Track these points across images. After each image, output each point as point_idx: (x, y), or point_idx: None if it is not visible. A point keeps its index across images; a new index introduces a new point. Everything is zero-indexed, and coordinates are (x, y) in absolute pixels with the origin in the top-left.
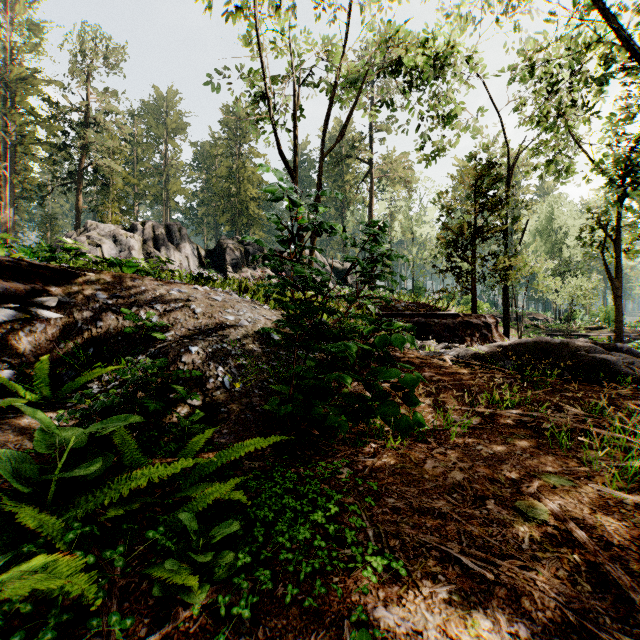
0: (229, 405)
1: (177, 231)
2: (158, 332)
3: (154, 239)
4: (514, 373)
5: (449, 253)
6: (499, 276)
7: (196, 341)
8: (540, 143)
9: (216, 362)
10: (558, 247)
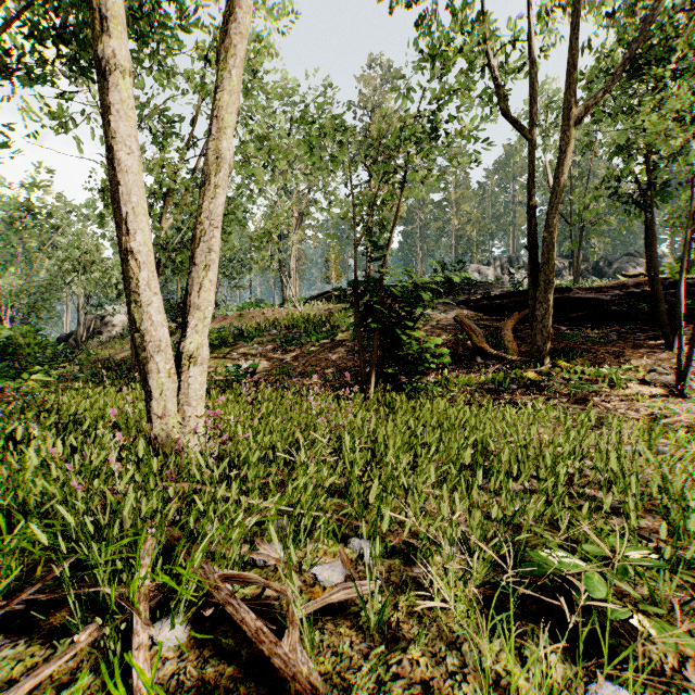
0: None
1: (515, 259)
2: None
3: (500, 268)
4: None
5: None
6: None
7: None
8: None
9: None
10: None
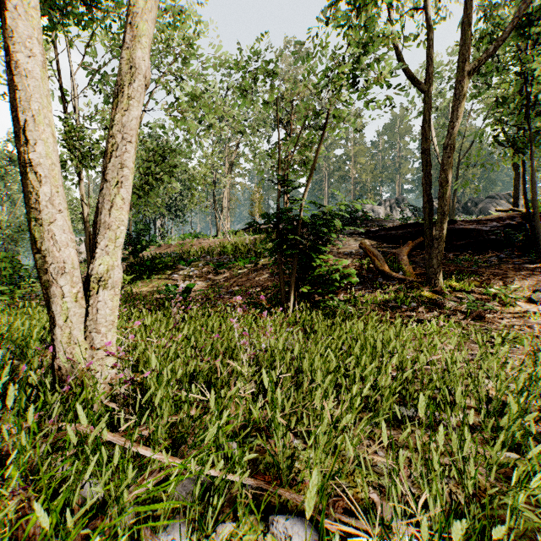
0: None
1: (401, 201)
2: None
3: (389, 207)
4: None
5: None
6: None
7: None
8: None
9: None
10: None
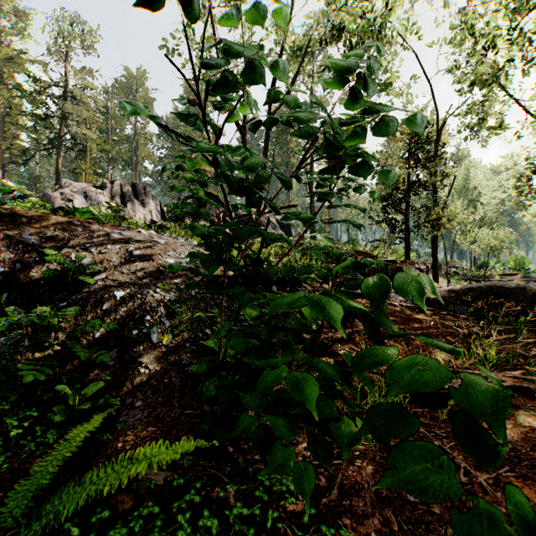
0: (151, 365)
1: (142, 189)
2: (86, 275)
3: (121, 196)
4: (472, 319)
5: (385, 205)
6: (431, 226)
7: (124, 285)
8: (472, 101)
9: (144, 310)
10: (473, 204)
